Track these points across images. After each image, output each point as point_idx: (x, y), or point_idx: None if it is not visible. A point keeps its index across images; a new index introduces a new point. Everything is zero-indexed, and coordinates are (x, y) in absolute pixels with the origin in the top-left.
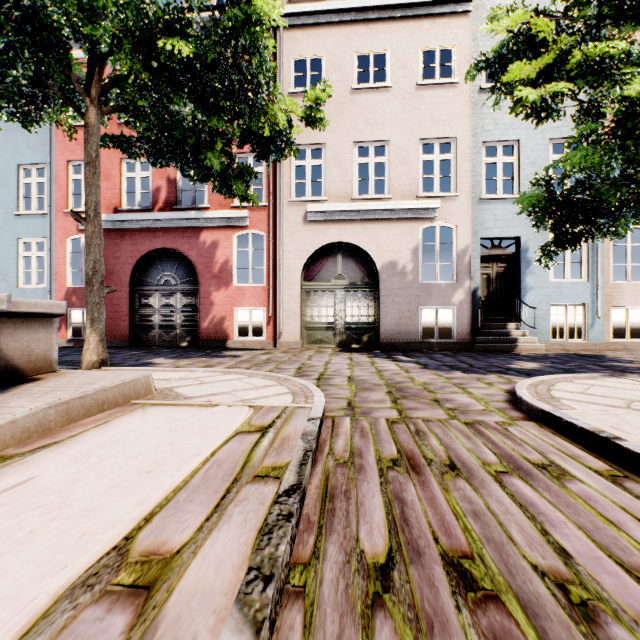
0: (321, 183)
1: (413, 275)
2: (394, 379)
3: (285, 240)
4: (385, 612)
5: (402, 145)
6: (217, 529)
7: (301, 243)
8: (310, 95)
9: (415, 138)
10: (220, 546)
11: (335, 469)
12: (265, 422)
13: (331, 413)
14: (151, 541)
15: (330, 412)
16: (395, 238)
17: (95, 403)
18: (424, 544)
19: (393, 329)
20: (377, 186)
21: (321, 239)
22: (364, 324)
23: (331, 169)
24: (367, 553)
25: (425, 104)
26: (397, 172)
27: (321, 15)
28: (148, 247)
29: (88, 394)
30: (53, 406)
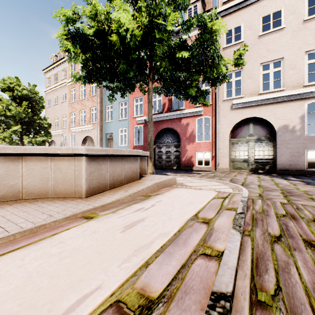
0: (239, 86)
1: (300, 131)
2: (285, 188)
3: (221, 119)
4: (278, 244)
5: (292, 58)
6: (220, 217)
7: (229, 120)
8: (237, 53)
9: (302, 52)
10: (222, 220)
11: (256, 213)
12: (223, 196)
13: (251, 197)
14: (202, 216)
15: (250, 197)
16: (287, 111)
17: (163, 184)
18: (295, 236)
19: (286, 162)
20: (275, 81)
21: (240, 117)
22: (266, 160)
23: (246, 80)
24: (271, 233)
25: (309, 30)
26: (289, 74)
27: (240, 4)
28: (161, 128)
29: (162, 181)
30: (155, 184)
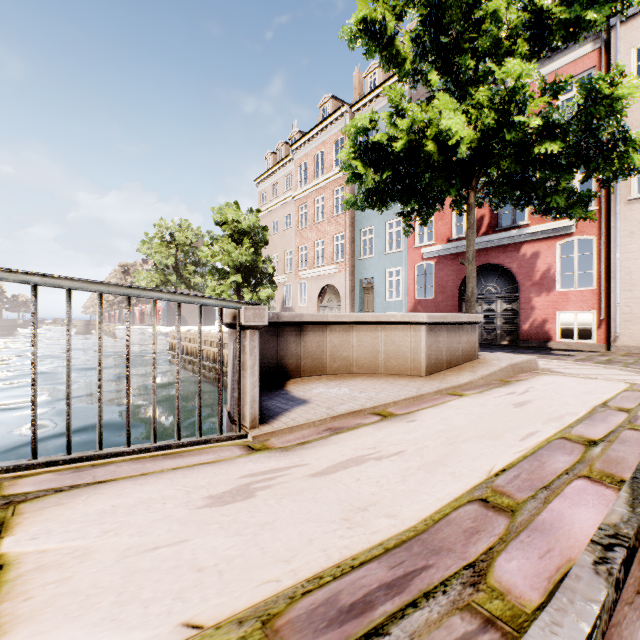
0: None
1: None
2: None
3: (622, 241)
4: None
5: None
6: None
7: None
8: None
9: None
10: None
11: None
12: None
13: None
14: (614, 405)
15: None
16: None
17: (520, 368)
18: None
19: None
20: None
21: None
22: None
23: None
24: None
25: None
26: None
27: None
28: None
29: (517, 363)
30: (509, 365)
